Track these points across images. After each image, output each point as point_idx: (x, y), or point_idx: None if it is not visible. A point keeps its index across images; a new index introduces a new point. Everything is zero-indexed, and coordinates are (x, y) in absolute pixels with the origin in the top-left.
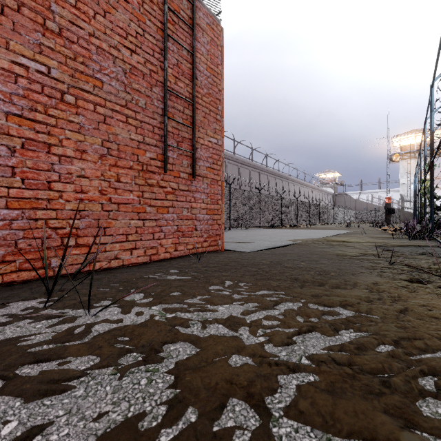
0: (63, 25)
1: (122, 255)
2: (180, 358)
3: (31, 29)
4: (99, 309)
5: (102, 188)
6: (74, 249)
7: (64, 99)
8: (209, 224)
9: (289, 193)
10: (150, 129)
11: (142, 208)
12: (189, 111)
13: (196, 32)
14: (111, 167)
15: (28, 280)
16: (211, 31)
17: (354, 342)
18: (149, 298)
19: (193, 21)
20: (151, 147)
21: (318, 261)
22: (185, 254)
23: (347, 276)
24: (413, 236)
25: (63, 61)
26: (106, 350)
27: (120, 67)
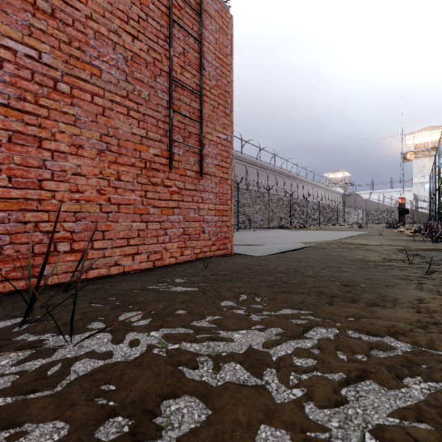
0: (56, 5)
1: (123, 261)
2: (185, 430)
3: (19, 8)
4: (86, 334)
5: (100, 187)
6: (68, 255)
7: (57, 88)
8: (217, 226)
9: (298, 194)
10: (154, 122)
11: (145, 209)
12: (196, 104)
13: (203, 18)
14: (110, 164)
15: (16, 291)
16: (220, 18)
17: (432, 401)
18: (148, 318)
19: (200, 6)
20: (155, 142)
21: (341, 268)
22: (192, 259)
23: (382, 289)
24: (437, 238)
25: (56, 46)
26: (80, 411)
27: (121, 54)
